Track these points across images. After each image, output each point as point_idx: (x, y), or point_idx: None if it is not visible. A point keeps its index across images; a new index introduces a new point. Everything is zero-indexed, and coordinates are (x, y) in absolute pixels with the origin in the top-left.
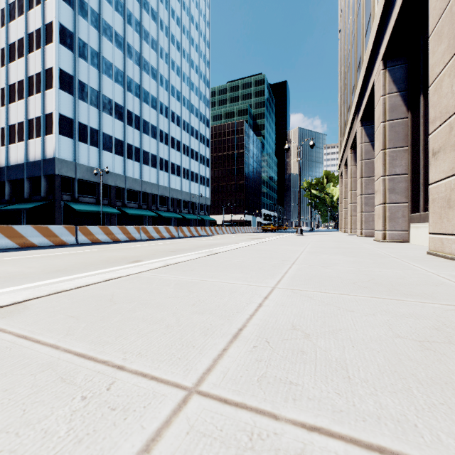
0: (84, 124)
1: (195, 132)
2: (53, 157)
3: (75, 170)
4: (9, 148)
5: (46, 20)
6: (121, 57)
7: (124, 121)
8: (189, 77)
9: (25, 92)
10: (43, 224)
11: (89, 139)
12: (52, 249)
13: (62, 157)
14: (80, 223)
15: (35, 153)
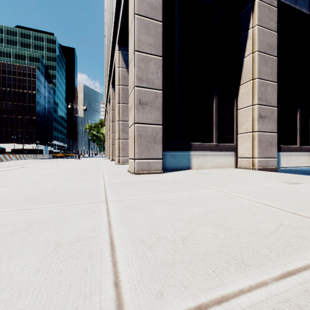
0: None
1: None
2: None
3: None
4: None
5: None
6: None
7: None
8: None
9: None
10: None
11: None
12: None
13: None
14: None
15: None
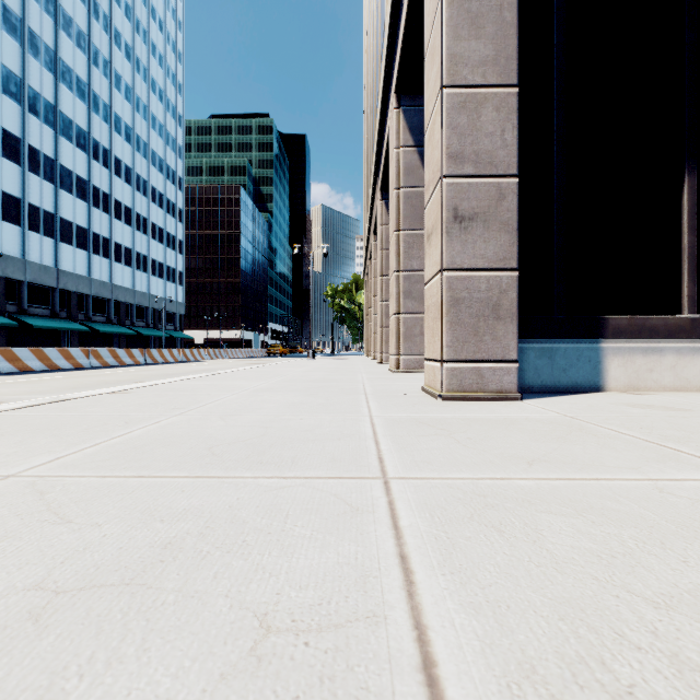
0: None
1: (158, 196)
2: None
3: None
4: None
5: None
6: (17, 52)
7: (21, 163)
8: (148, 106)
9: None
10: None
11: None
12: None
13: None
14: None
15: None
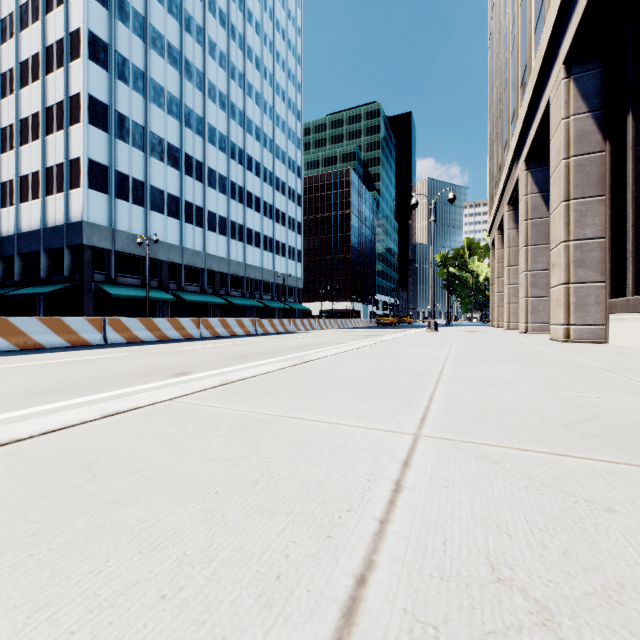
0: (125, 173)
1: (281, 185)
2: (80, 220)
3: (112, 238)
4: (20, 208)
5: (71, 26)
6: (177, 79)
7: (180, 169)
8: (273, 107)
9: (41, 129)
10: (67, 315)
11: (131, 195)
12: (63, 353)
13: (92, 220)
14: (119, 314)
15: (56, 215)
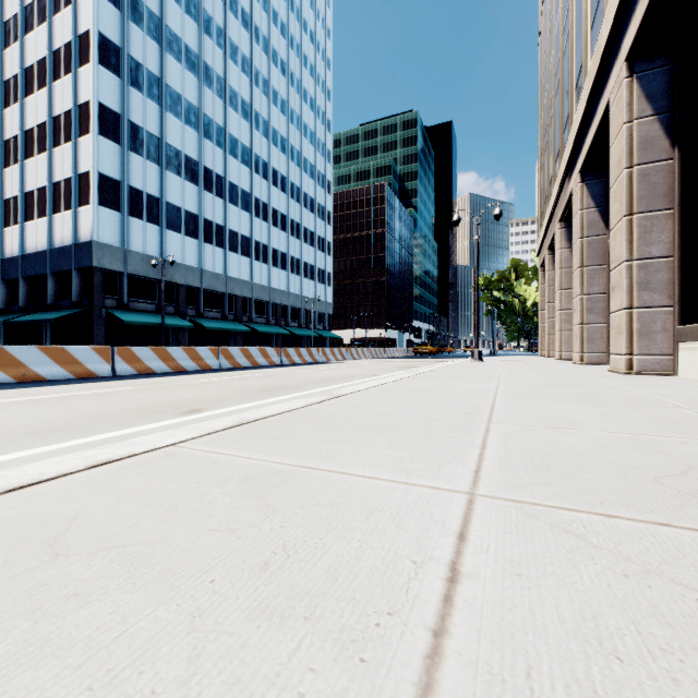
0: (138, 188)
1: (309, 201)
2: (90, 240)
3: (124, 260)
4: (25, 227)
5: (79, 28)
6: (195, 86)
7: (199, 184)
8: (300, 116)
9: (48, 140)
10: (76, 344)
11: (145, 213)
12: (64, 386)
13: (103, 240)
14: (132, 342)
15: (64, 234)
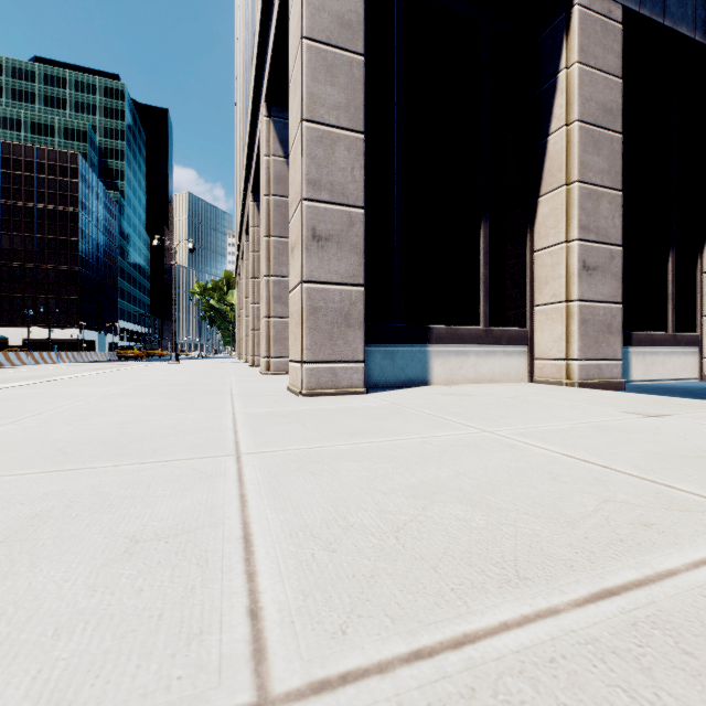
0: None
1: None
2: None
3: None
4: None
5: None
6: None
7: None
8: None
9: None
10: None
11: None
12: None
13: None
14: None
15: None
